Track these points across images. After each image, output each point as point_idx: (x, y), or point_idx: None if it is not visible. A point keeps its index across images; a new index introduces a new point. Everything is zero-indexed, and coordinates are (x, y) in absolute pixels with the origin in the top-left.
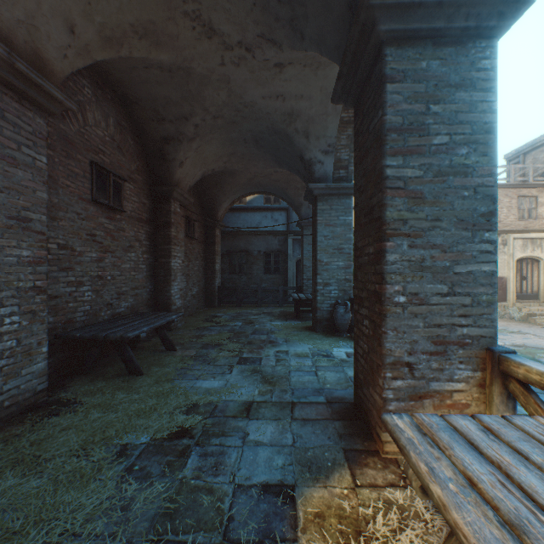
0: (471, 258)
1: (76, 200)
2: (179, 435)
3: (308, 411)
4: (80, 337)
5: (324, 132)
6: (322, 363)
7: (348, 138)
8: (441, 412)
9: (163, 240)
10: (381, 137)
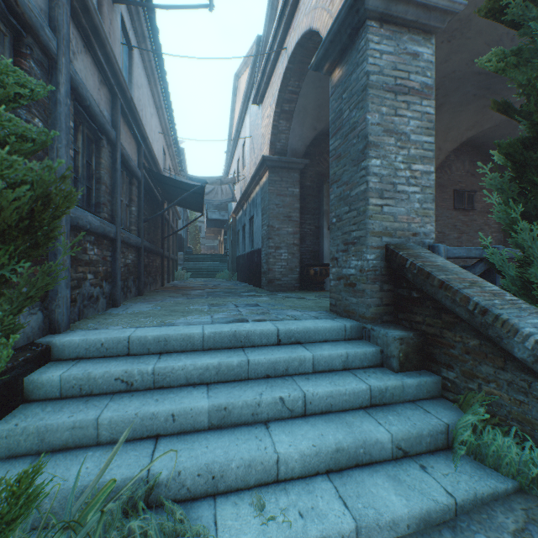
0: None
1: (445, 211)
2: None
3: None
4: None
5: None
6: None
7: None
8: None
9: None
10: None
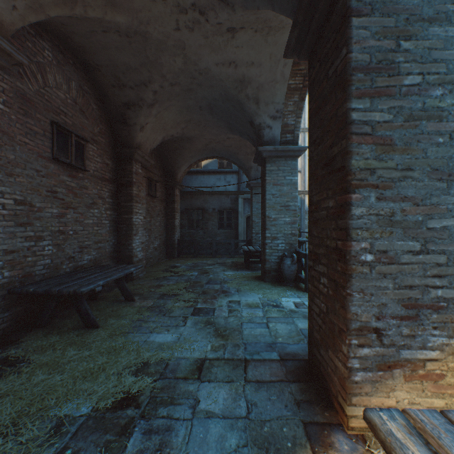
0: (446, 212)
1: (36, 157)
2: (124, 404)
3: (261, 371)
4: (33, 292)
5: (272, 98)
6: (272, 314)
7: (294, 104)
8: (413, 383)
9: (125, 197)
10: (345, 77)
